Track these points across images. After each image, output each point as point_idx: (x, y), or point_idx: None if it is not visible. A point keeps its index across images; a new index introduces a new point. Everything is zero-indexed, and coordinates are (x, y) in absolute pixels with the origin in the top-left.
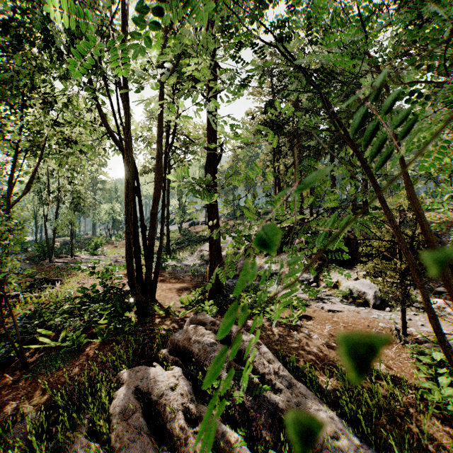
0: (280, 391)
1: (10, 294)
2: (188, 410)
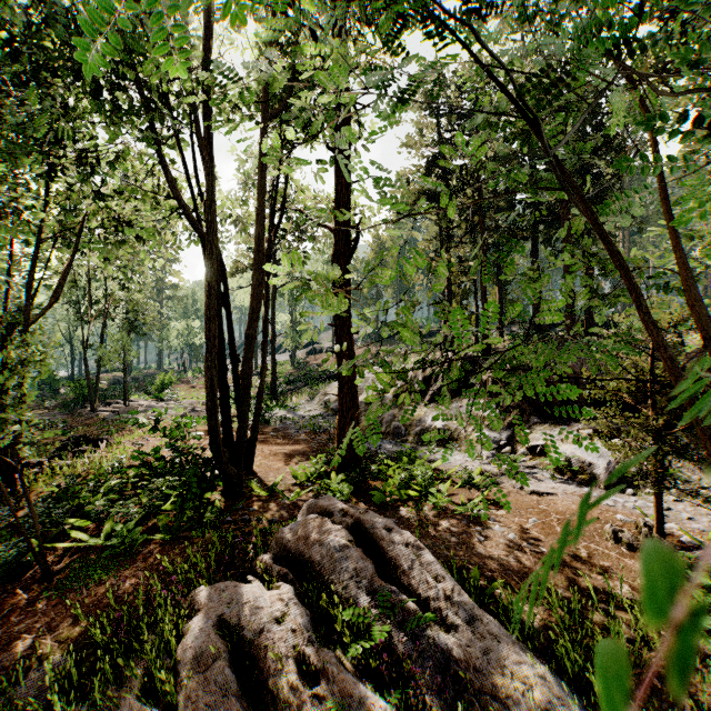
0: (455, 628)
1: (29, 461)
2: (304, 658)
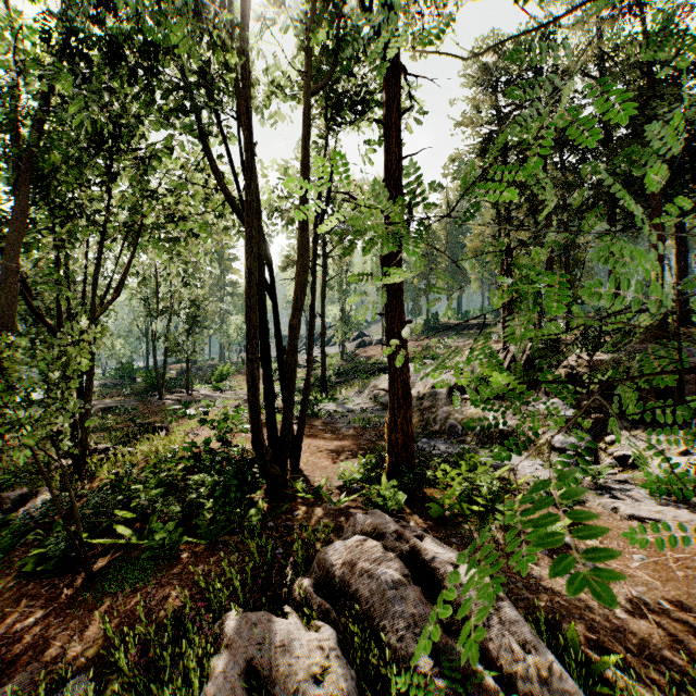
0: None
1: (97, 447)
2: None
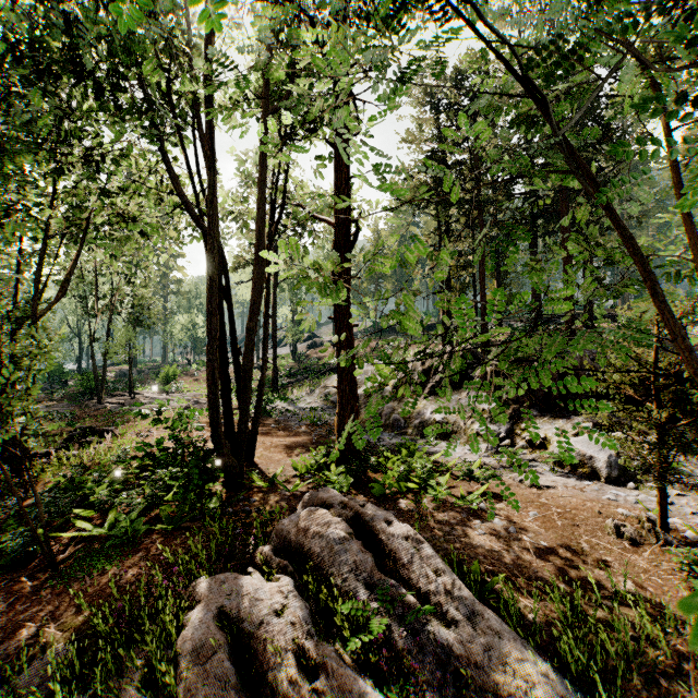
0: (456, 623)
1: (37, 452)
2: (303, 651)
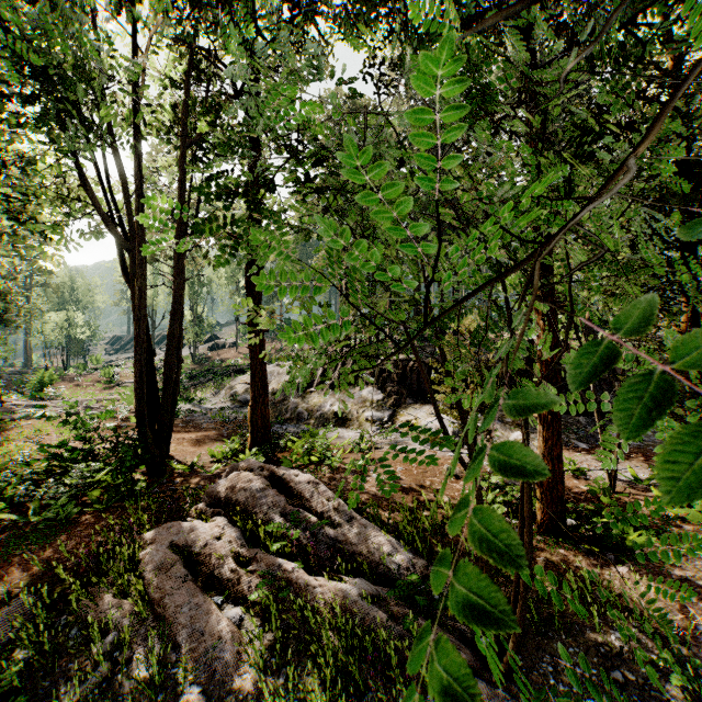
0: (340, 525)
1: None
2: (239, 555)
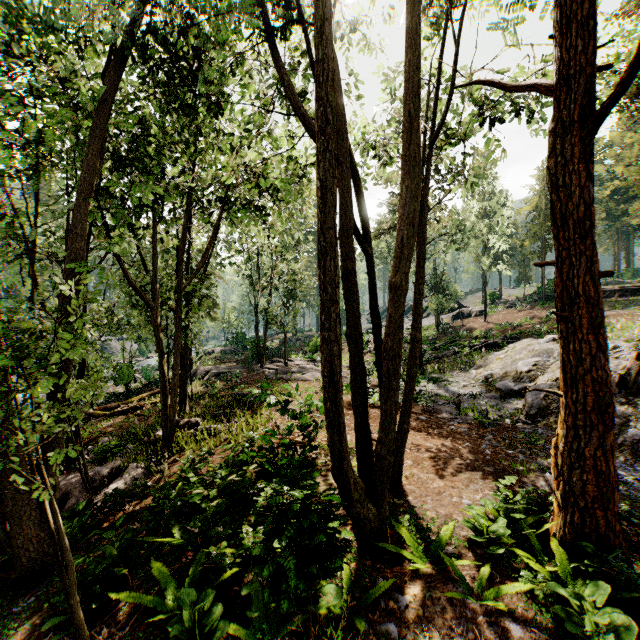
0: None
1: (188, 421)
2: None
